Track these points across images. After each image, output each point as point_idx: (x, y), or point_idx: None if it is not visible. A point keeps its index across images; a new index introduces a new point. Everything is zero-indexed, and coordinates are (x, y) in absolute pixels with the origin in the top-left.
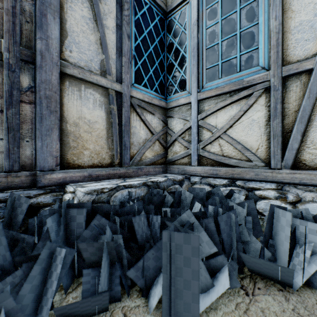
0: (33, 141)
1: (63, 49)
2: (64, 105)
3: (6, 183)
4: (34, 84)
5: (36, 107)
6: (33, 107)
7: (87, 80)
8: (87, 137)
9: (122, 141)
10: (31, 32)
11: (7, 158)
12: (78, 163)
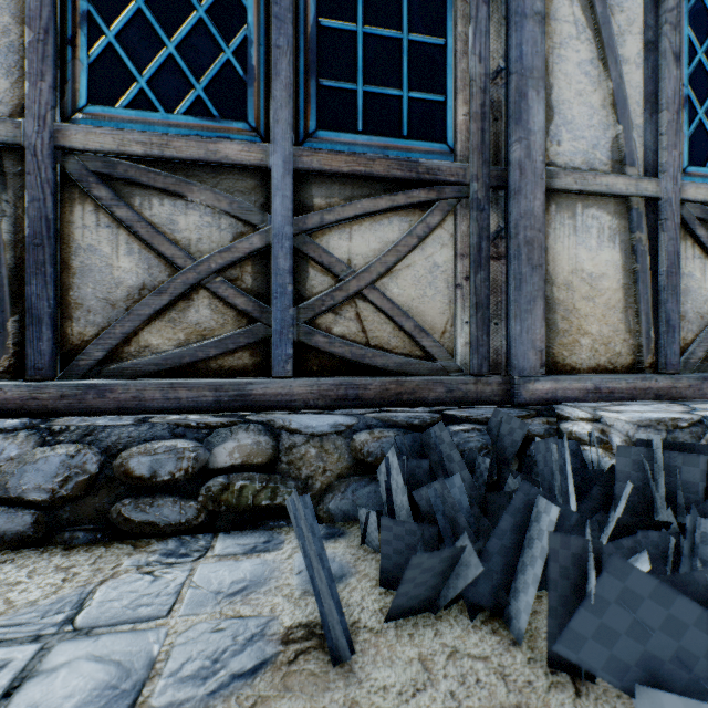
0: (503, 323)
1: (546, 144)
2: (548, 252)
3: (474, 392)
4: (504, 224)
5: (509, 263)
6: (502, 265)
7: (589, 192)
8: (585, 310)
9: (656, 314)
10: (500, 135)
11: (475, 353)
12: (569, 363)
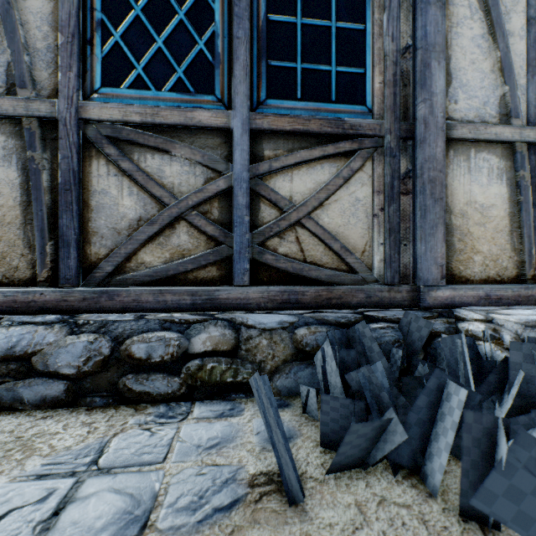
0: (410, 244)
1: (446, 103)
2: (447, 188)
3: (388, 298)
4: (411, 167)
5: (416, 197)
6: (410, 198)
7: (481, 140)
8: (478, 234)
9: None
10: (408, 97)
11: (388, 268)
12: (464, 276)
